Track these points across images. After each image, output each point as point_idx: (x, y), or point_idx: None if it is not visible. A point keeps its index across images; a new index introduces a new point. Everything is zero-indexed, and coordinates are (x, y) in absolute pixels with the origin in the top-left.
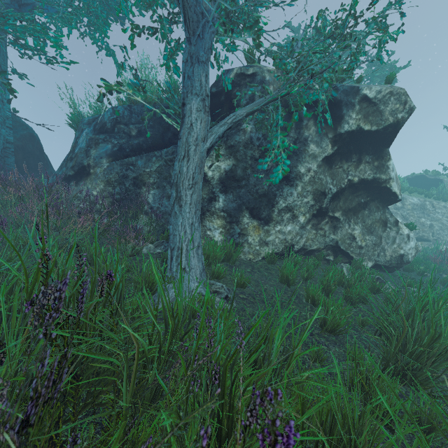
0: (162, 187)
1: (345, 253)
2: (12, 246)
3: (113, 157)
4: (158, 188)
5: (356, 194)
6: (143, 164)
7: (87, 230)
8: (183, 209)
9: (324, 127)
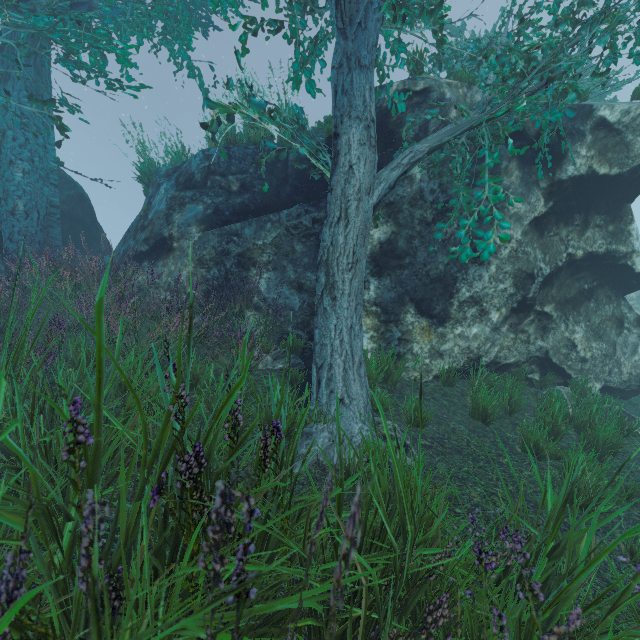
0: (280, 269)
1: (559, 368)
2: (127, 382)
3: (207, 224)
4: (275, 270)
5: (576, 277)
6: (252, 233)
7: (183, 336)
8: (339, 303)
9: (533, 172)
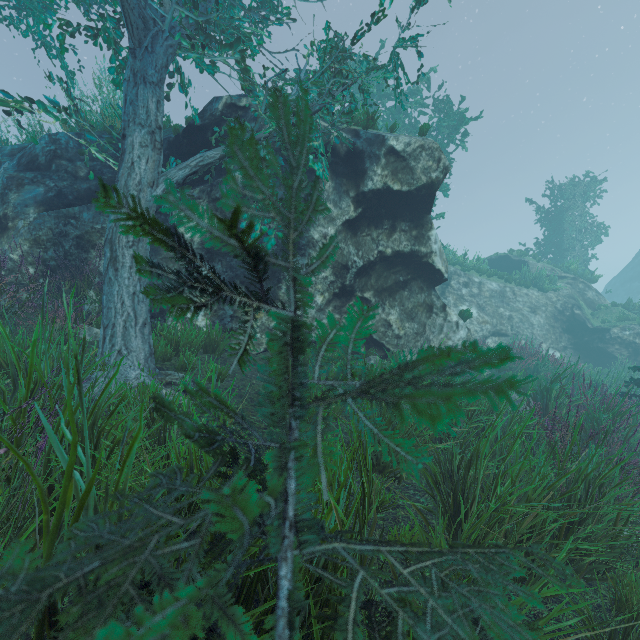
0: None
1: (379, 344)
2: None
3: (47, 206)
4: None
5: (393, 271)
6: (91, 217)
7: None
8: (120, 274)
9: (344, 183)
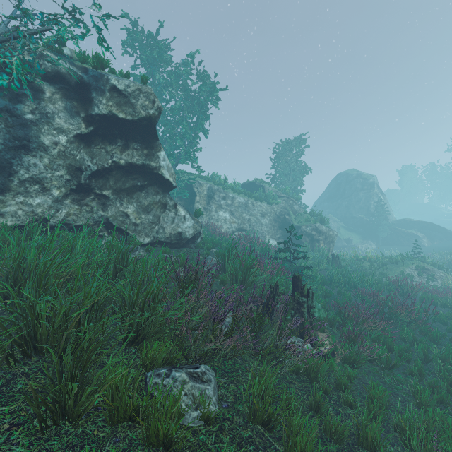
0: None
1: (119, 229)
2: None
3: None
4: None
5: (131, 177)
6: None
7: None
8: None
9: (75, 106)
